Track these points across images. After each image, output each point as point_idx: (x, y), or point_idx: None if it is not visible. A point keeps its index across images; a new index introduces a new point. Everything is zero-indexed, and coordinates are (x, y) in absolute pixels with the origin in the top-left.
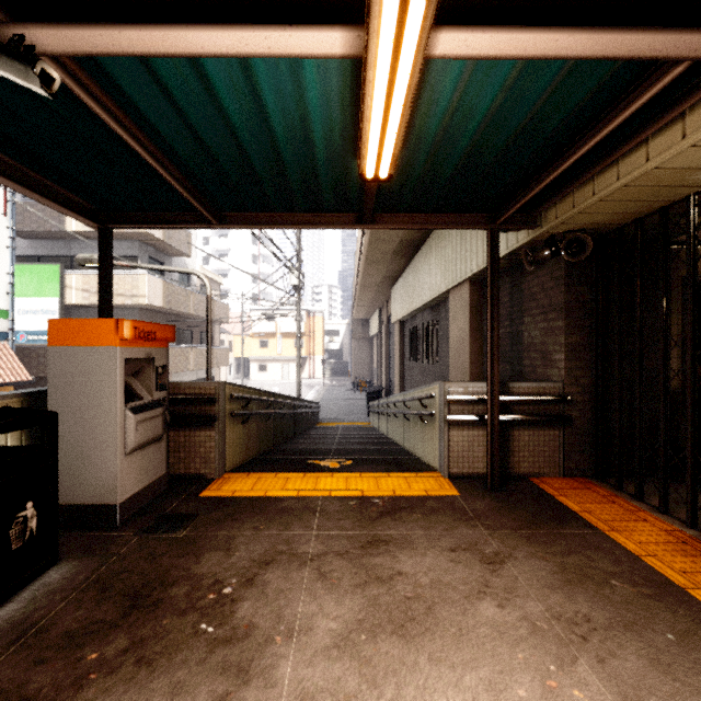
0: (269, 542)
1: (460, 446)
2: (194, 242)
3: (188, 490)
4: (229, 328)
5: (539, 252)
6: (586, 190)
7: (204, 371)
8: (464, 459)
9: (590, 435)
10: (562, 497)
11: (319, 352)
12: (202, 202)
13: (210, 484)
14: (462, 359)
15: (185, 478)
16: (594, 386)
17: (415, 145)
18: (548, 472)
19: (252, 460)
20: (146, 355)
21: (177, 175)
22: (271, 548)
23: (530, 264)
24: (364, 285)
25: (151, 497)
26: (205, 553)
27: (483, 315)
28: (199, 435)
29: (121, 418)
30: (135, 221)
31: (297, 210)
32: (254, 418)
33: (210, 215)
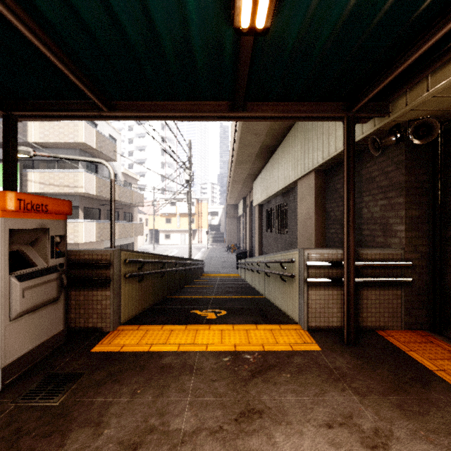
0: (143, 413)
1: (317, 303)
2: (119, 152)
3: (83, 343)
4: (145, 210)
5: (385, 139)
6: (444, 71)
7: (126, 239)
8: (321, 314)
9: (427, 294)
10: (413, 353)
11: (204, 226)
12: (88, 85)
13: (104, 337)
14: (309, 230)
15: (84, 330)
16: (431, 252)
17: (292, 4)
18: (391, 325)
19: (147, 310)
20: (39, 226)
21: (54, 48)
22: (142, 422)
23: (376, 150)
24: (234, 180)
25: (45, 354)
26: (73, 430)
27: (325, 197)
28: (97, 294)
29: (4, 286)
30: (36, 109)
31: (178, 100)
32: (150, 276)
33: (98, 100)
